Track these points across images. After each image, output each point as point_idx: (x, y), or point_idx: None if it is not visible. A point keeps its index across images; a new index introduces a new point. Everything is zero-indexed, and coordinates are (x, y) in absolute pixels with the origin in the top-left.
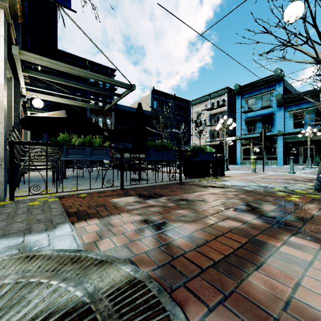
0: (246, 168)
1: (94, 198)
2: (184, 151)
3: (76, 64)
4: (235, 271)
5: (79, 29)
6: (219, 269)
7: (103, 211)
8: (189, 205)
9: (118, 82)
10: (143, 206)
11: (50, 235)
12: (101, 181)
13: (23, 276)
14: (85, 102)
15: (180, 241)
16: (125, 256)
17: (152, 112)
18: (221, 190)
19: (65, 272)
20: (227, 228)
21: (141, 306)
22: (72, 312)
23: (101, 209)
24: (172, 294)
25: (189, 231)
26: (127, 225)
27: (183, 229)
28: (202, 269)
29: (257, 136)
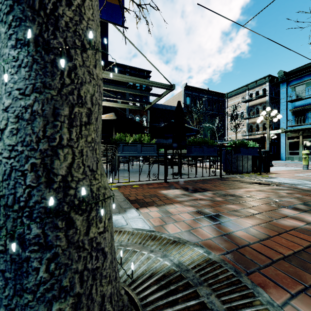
0: (293, 164)
1: (145, 189)
2: (224, 147)
3: (117, 70)
4: (310, 267)
5: (129, 42)
6: (290, 263)
7: (157, 201)
8: (238, 200)
9: (160, 84)
10: (191, 199)
11: (124, 217)
12: (144, 175)
13: (120, 244)
14: (124, 103)
15: (240, 233)
16: (191, 240)
17: (184, 108)
18: (270, 188)
19: (149, 245)
20: (288, 227)
21: (224, 280)
22: (168, 275)
23: (155, 199)
24: (248, 277)
25: (247, 225)
26: (183, 215)
27: (239, 223)
28: (271, 260)
29: (308, 128)
